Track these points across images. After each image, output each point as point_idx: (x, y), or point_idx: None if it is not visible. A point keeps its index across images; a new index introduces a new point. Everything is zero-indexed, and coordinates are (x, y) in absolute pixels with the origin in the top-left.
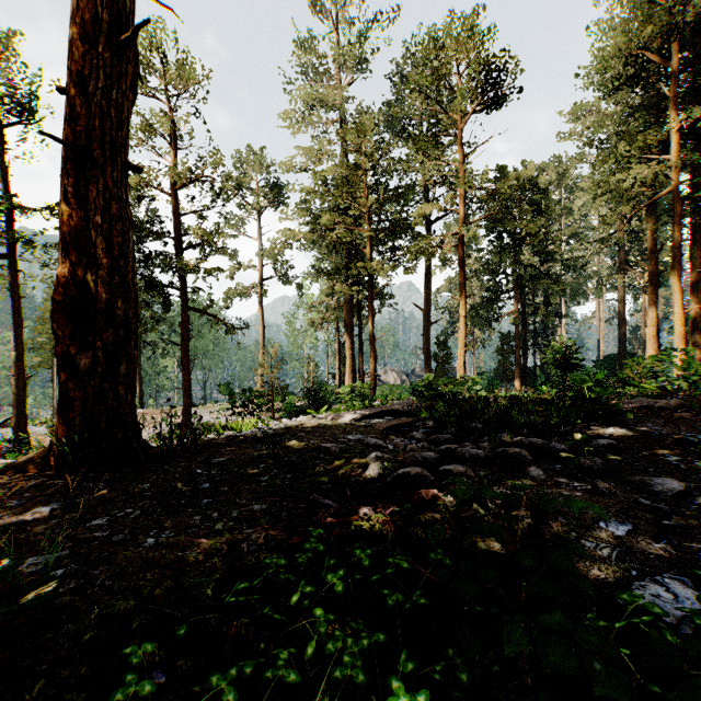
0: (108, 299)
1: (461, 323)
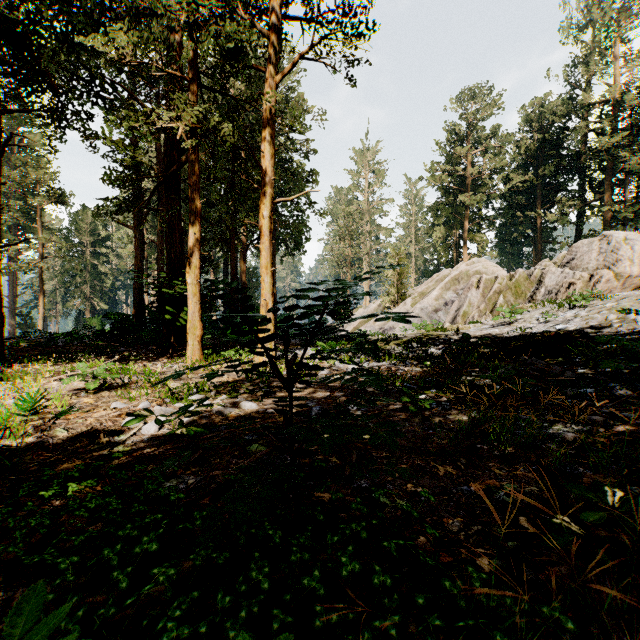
0: None
1: (42, 307)
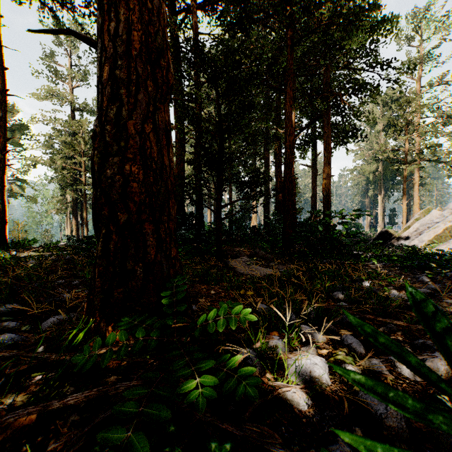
0: (4, 216)
1: None
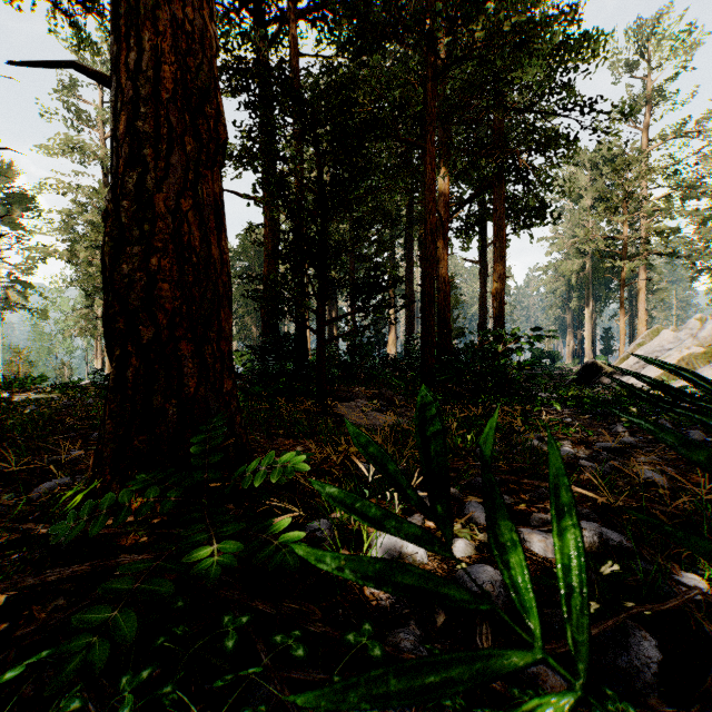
0: None
1: None
